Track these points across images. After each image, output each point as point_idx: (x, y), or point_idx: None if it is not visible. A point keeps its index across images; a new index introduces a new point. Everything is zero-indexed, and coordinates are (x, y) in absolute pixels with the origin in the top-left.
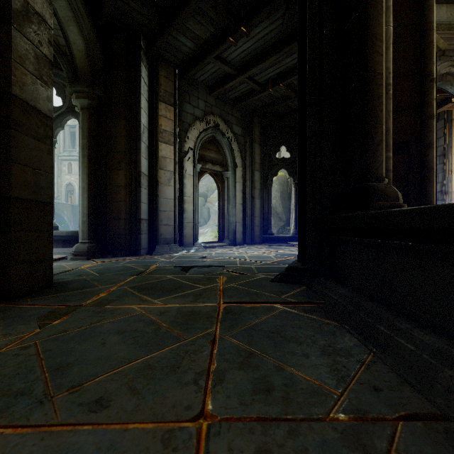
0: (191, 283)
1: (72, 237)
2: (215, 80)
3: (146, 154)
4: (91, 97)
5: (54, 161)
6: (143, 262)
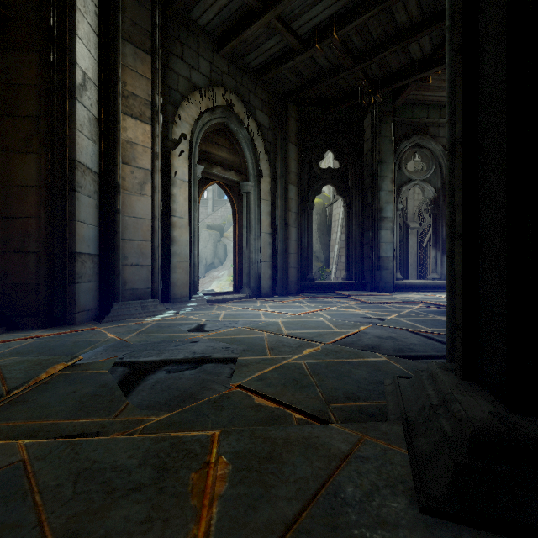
0: (54, 536)
1: None
2: (226, 26)
3: (92, 132)
4: None
5: None
6: (55, 348)
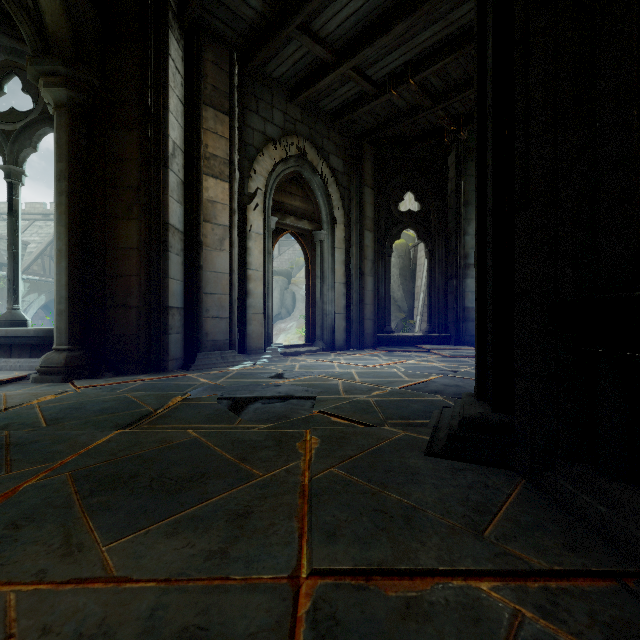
0: (234, 457)
1: (46, 339)
2: (300, 76)
3: (179, 195)
4: (72, 85)
5: (19, 206)
6: (164, 388)
